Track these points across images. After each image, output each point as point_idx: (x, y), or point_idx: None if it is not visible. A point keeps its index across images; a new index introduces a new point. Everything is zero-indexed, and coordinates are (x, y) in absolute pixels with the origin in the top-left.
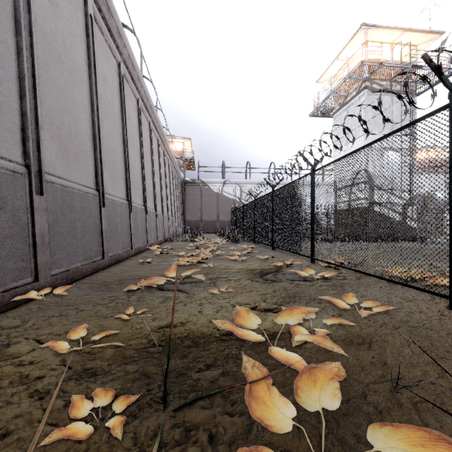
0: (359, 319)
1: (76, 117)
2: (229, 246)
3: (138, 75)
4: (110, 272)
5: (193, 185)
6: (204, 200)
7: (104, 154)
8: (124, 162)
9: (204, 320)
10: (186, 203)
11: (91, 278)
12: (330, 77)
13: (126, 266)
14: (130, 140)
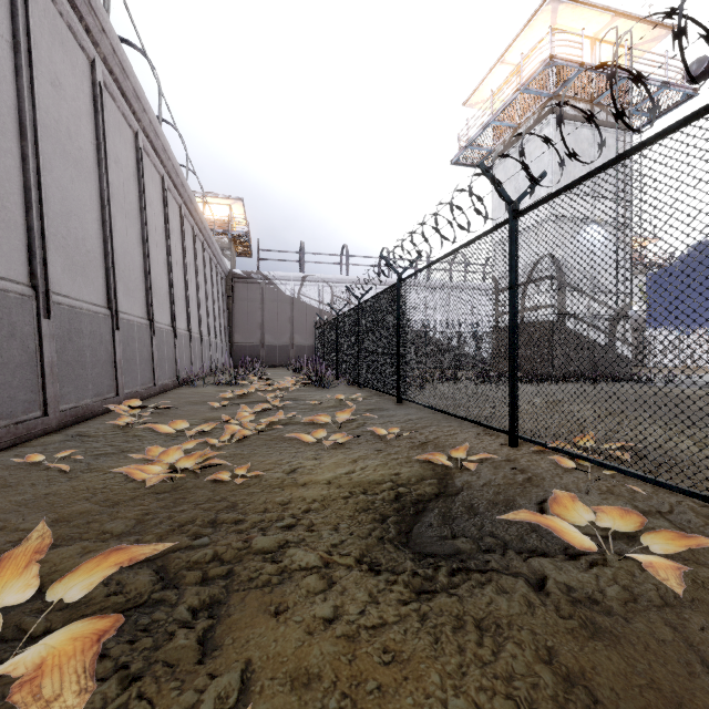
0: None
1: None
2: (309, 395)
3: None
4: None
5: (248, 282)
6: (268, 309)
7: None
8: (23, 184)
9: None
10: (235, 313)
11: None
12: (486, 96)
13: None
14: (55, 139)
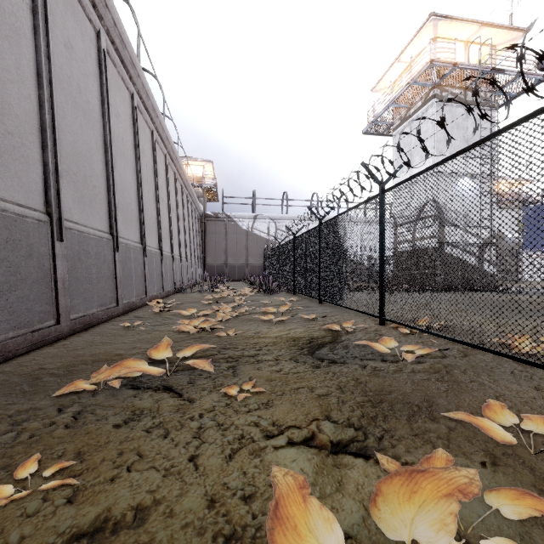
0: (541, 474)
1: (1, 87)
2: (261, 298)
3: (131, 58)
4: (64, 348)
5: (216, 220)
6: (230, 239)
7: (64, 159)
8: (106, 177)
9: (196, 498)
10: (207, 242)
11: (21, 361)
12: (388, 84)
13: (98, 334)
14: (117, 147)
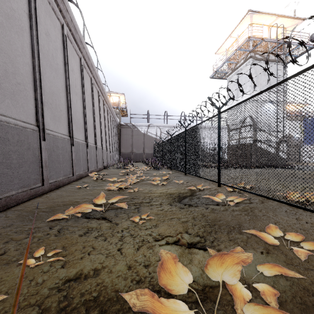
0: (290, 257)
1: (14, 59)
2: (152, 172)
3: (80, 38)
4: (47, 198)
5: (126, 127)
6: (134, 138)
7: (45, 96)
8: (67, 105)
9: (122, 266)
10: (121, 140)
11: (25, 205)
12: (224, 50)
13: (64, 191)
14: (73, 88)
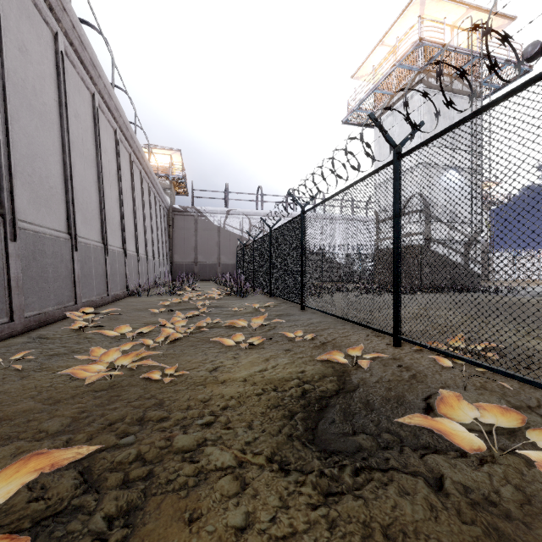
0: None
1: None
2: (231, 303)
3: None
4: None
5: (185, 215)
6: (200, 235)
7: None
8: None
9: None
10: (175, 239)
11: None
12: (369, 71)
13: None
14: (22, 95)
